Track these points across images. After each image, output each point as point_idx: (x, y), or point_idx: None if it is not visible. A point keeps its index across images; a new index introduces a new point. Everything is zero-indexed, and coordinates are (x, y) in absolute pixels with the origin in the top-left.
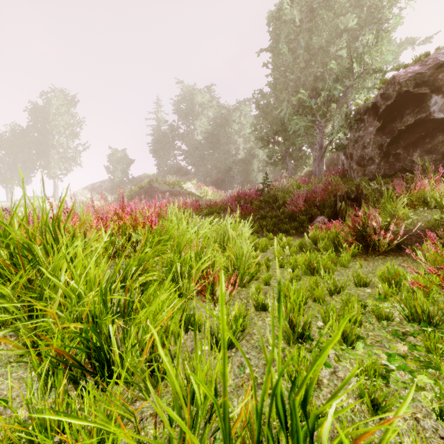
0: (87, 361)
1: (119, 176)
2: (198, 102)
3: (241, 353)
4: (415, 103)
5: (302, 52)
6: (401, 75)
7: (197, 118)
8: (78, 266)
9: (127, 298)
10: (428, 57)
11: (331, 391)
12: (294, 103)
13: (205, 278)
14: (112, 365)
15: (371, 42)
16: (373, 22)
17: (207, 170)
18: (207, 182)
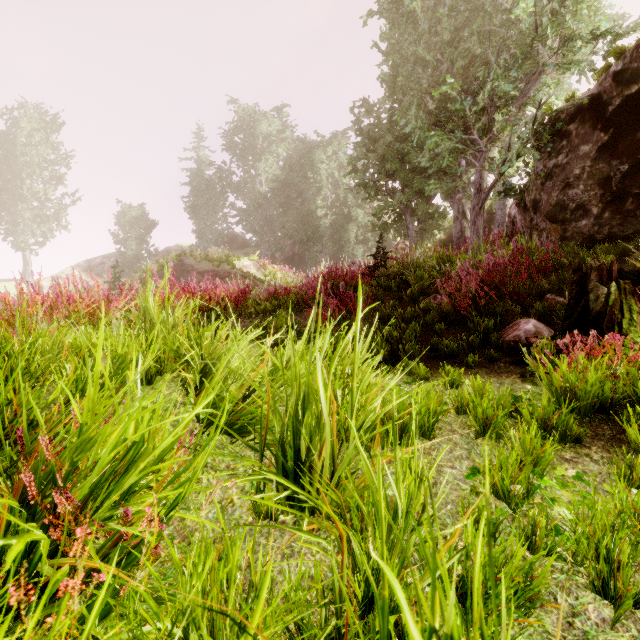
0: None
1: (134, 248)
2: (261, 132)
3: None
4: None
5: (446, 12)
6: None
7: (260, 157)
8: None
9: None
10: None
11: None
12: (431, 107)
13: None
14: None
15: None
16: None
17: (276, 240)
18: (276, 259)
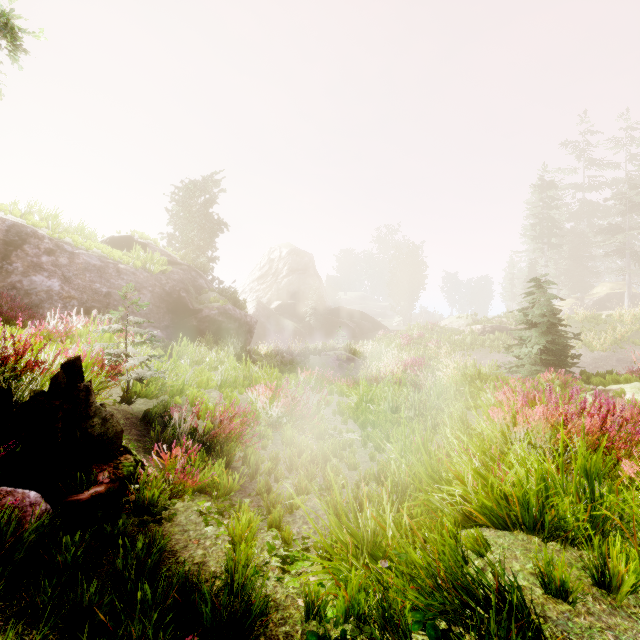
0: None
1: None
2: None
3: None
4: None
5: None
6: None
7: None
8: None
9: None
10: None
11: None
12: None
13: None
14: None
15: None
16: None
17: None
18: None
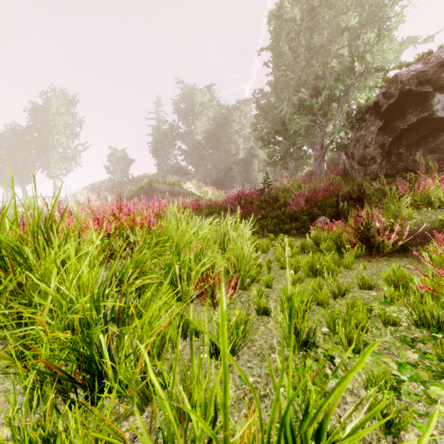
0: (78, 371)
1: (119, 176)
2: (198, 102)
3: (242, 361)
4: (417, 101)
5: (302, 51)
6: (403, 74)
7: (197, 118)
8: (71, 269)
9: (121, 305)
10: (431, 56)
11: (339, 405)
12: (295, 102)
13: (204, 281)
14: (104, 377)
15: (373, 41)
16: (375, 20)
17: (207, 170)
18: (207, 182)
